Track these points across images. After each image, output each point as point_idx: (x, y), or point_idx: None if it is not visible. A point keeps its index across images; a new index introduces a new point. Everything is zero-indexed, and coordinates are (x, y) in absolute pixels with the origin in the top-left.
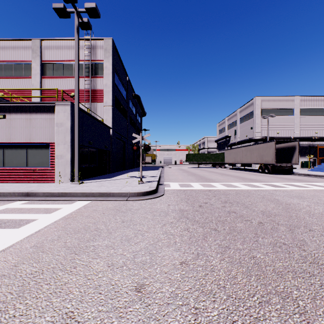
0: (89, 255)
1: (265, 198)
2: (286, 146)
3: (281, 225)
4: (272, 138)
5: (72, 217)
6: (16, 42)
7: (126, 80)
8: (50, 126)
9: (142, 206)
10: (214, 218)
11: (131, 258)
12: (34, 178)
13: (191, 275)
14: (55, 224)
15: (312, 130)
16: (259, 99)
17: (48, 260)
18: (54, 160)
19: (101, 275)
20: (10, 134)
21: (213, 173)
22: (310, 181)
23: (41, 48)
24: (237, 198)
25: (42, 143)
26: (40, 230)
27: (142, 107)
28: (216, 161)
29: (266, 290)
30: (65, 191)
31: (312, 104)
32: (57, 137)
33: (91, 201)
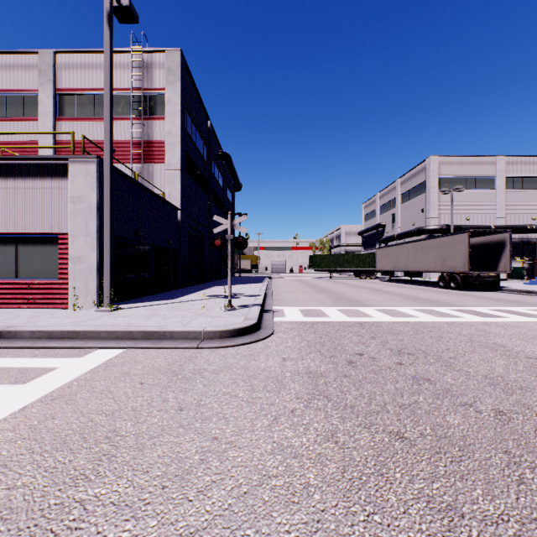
0: None
1: (476, 343)
2: (488, 241)
3: None
4: (458, 228)
5: (67, 396)
6: (10, 56)
7: (206, 127)
8: (60, 203)
9: (227, 364)
10: (389, 398)
11: None
12: (30, 300)
13: None
14: (19, 416)
15: (527, 214)
16: (435, 162)
17: None
18: (68, 266)
19: None
20: None
21: (359, 289)
22: None
23: (55, 67)
24: (420, 341)
25: (45, 233)
26: None
27: (234, 175)
28: (362, 267)
29: None
30: (75, 327)
31: (526, 169)
32: (73, 223)
33: (125, 349)
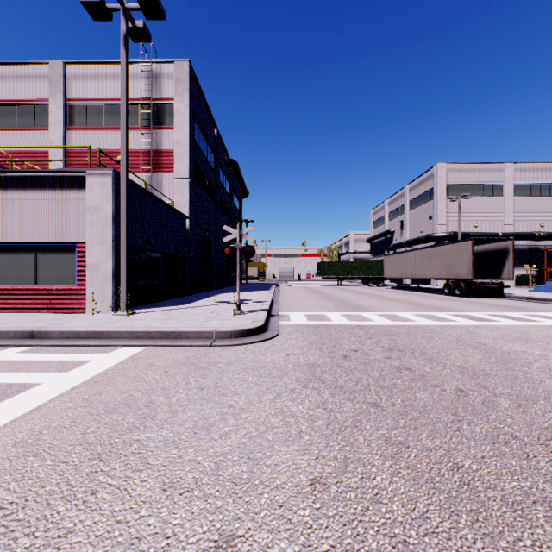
0: (128, 464)
1: (461, 342)
2: (492, 249)
3: (500, 395)
4: (466, 235)
5: (107, 380)
6: (22, 67)
7: (213, 135)
8: (78, 213)
9: (238, 358)
10: (373, 381)
11: (212, 470)
12: (49, 305)
13: (333, 511)
14: (72, 393)
15: (535, 221)
16: (443, 169)
17: (43, 476)
18: (85, 273)
19: (146, 512)
20: (7, 227)
21: (365, 296)
22: (536, 311)
23: (66, 77)
24: (411, 341)
25: (63, 242)
26: (40, 407)
27: (241, 182)
28: (370, 274)
29: (496, 551)
30: (99, 328)
31: (534, 176)
32: (90, 233)
33: (146, 347)
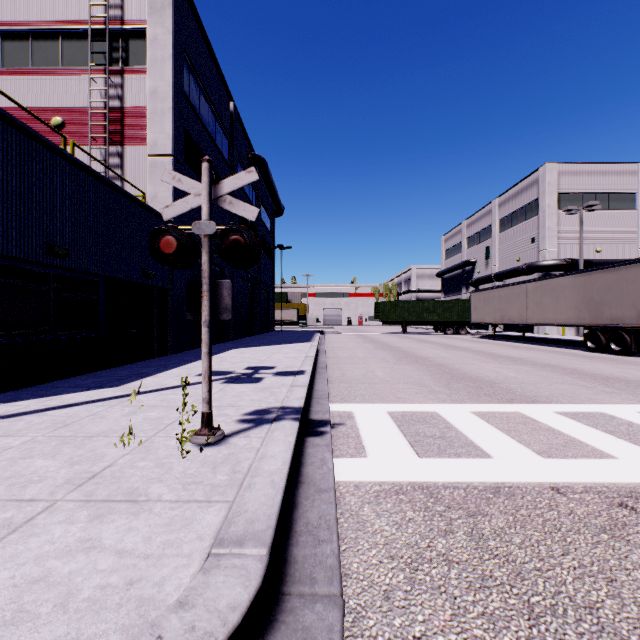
0: None
1: None
2: None
3: None
4: (588, 263)
5: None
6: None
7: (227, 110)
8: None
9: None
10: None
11: None
12: None
13: None
14: None
15: None
16: (553, 171)
17: None
18: None
19: None
20: None
21: (464, 353)
22: None
23: None
24: None
25: None
26: None
27: (272, 191)
28: (448, 318)
29: None
30: None
31: None
32: None
33: None
